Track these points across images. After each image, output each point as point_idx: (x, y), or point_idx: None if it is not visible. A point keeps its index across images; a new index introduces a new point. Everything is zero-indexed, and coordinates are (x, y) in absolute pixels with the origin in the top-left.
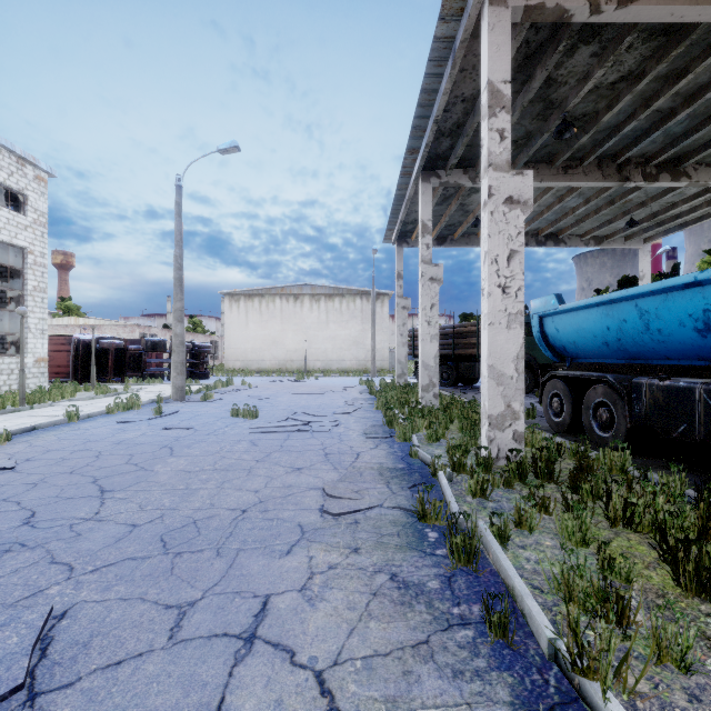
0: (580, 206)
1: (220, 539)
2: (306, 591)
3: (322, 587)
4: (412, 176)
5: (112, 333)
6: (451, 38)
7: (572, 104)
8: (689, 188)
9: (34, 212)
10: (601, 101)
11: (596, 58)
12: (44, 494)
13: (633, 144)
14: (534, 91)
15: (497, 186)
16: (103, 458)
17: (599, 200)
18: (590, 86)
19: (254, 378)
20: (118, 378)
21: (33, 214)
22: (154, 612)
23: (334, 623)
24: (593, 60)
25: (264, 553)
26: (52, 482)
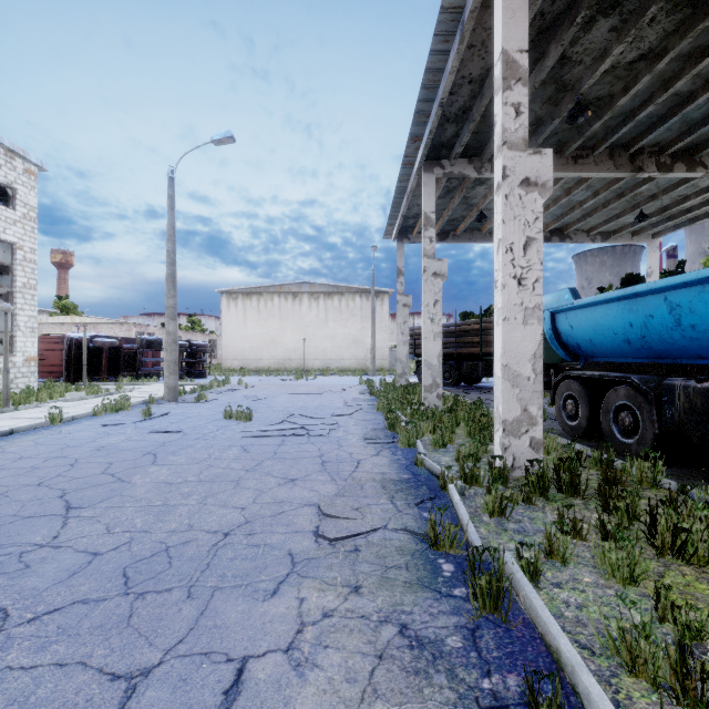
0: (588, 199)
1: (194, 573)
2: (293, 652)
3: (314, 645)
4: (415, 166)
5: (109, 332)
6: (459, 8)
7: (587, 86)
8: (703, 179)
9: (24, 207)
10: (617, 83)
11: (614, 33)
12: (1, 512)
13: (648, 132)
14: (547, 70)
15: (512, 166)
16: (78, 466)
17: (608, 193)
18: (607, 64)
19: (252, 377)
20: (112, 377)
21: (23, 209)
22: (95, 687)
23: (329, 706)
24: (612, 35)
25: (245, 594)
26: (14, 497)
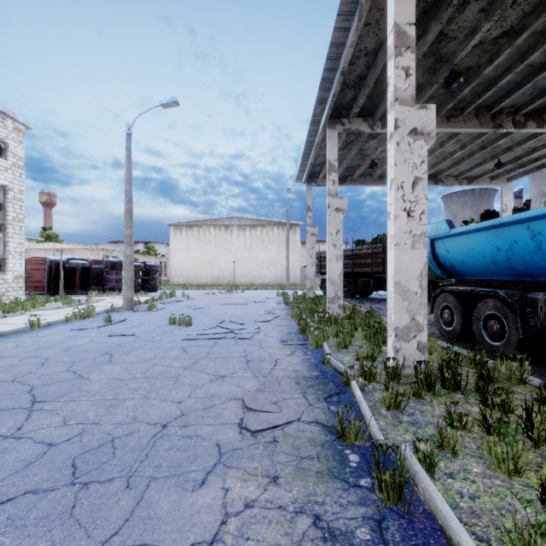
0: (457, 150)
1: (134, 463)
2: (217, 545)
3: (236, 537)
4: (321, 123)
5: (82, 255)
6: None
7: (460, 57)
8: None
9: (14, 157)
10: (483, 56)
11: (483, 13)
12: None
13: (507, 96)
14: (428, 44)
15: (402, 118)
16: (48, 365)
17: (473, 146)
18: (477, 39)
19: (193, 291)
20: (84, 291)
21: (13, 159)
22: None
23: None
24: (481, 15)
25: (177, 484)
26: None
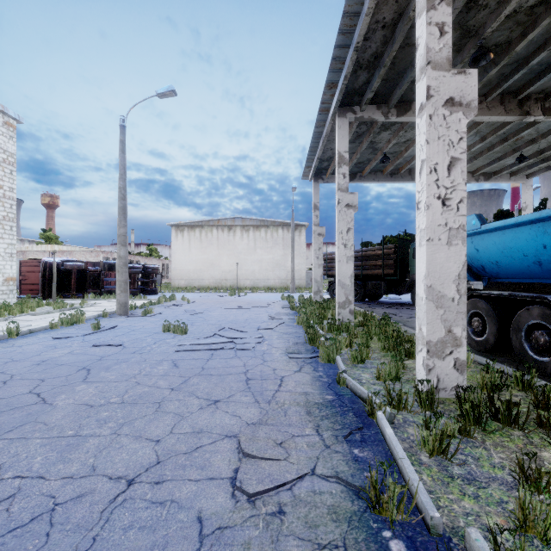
0: (476, 143)
1: None
2: None
3: None
4: (330, 112)
5: (81, 257)
6: None
7: (490, 30)
8: None
9: (4, 153)
10: (516, 29)
11: None
12: None
13: (537, 79)
14: (456, 12)
15: (436, 86)
16: (10, 384)
17: (493, 138)
18: (512, 6)
19: (195, 294)
20: (80, 294)
21: (3, 155)
22: None
23: None
24: None
25: None
26: None
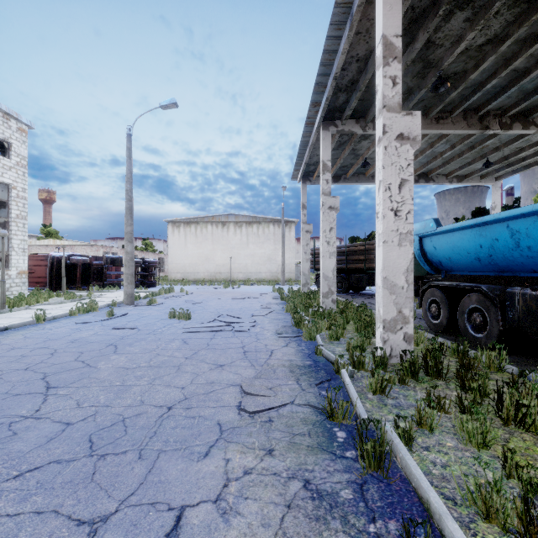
0: (447, 150)
1: (144, 439)
2: (220, 502)
3: (237, 497)
4: (315, 125)
5: (82, 252)
6: (349, 3)
7: (447, 63)
8: (535, 135)
9: (17, 156)
10: (470, 61)
11: (468, 23)
12: None
13: (493, 99)
14: (417, 51)
15: (390, 124)
16: (57, 355)
17: (462, 146)
18: (462, 47)
19: (191, 286)
20: (84, 286)
21: (16, 158)
22: (65, 530)
23: None
24: (466, 25)
25: (184, 456)
26: (7, 379)
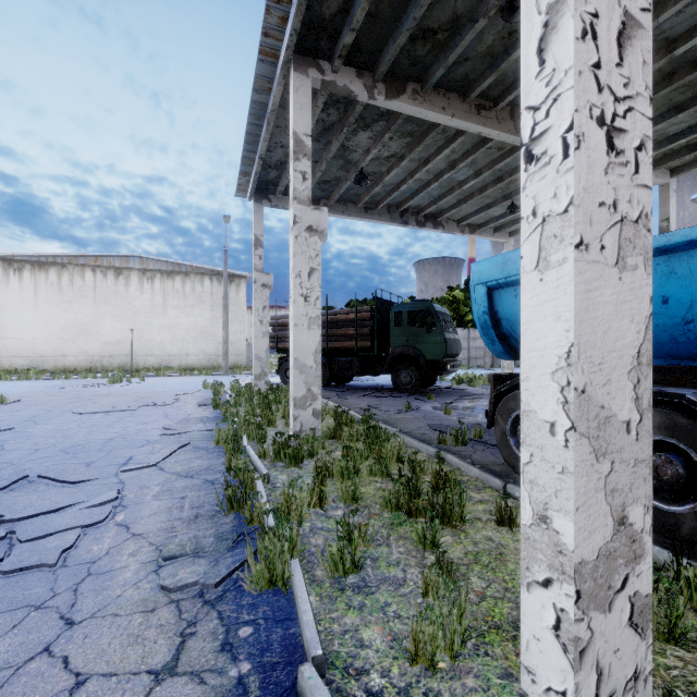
0: (469, 179)
1: None
2: None
3: None
4: (279, 60)
5: None
6: None
7: None
8: None
9: None
10: None
11: None
12: None
13: None
14: None
15: None
16: None
17: (488, 175)
18: None
19: (39, 382)
20: None
21: None
22: None
23: None
24: None
25: None
26: None
